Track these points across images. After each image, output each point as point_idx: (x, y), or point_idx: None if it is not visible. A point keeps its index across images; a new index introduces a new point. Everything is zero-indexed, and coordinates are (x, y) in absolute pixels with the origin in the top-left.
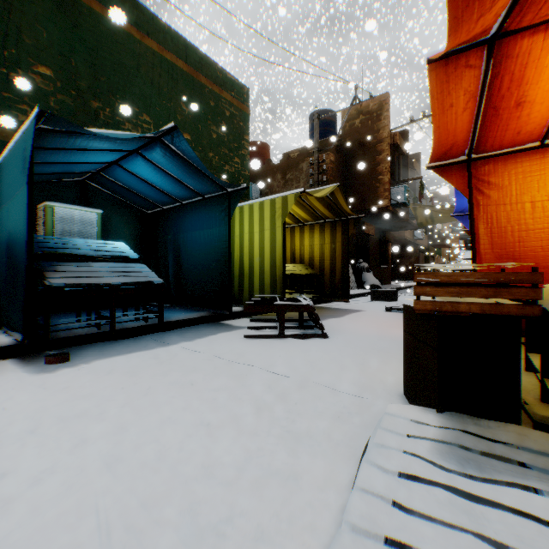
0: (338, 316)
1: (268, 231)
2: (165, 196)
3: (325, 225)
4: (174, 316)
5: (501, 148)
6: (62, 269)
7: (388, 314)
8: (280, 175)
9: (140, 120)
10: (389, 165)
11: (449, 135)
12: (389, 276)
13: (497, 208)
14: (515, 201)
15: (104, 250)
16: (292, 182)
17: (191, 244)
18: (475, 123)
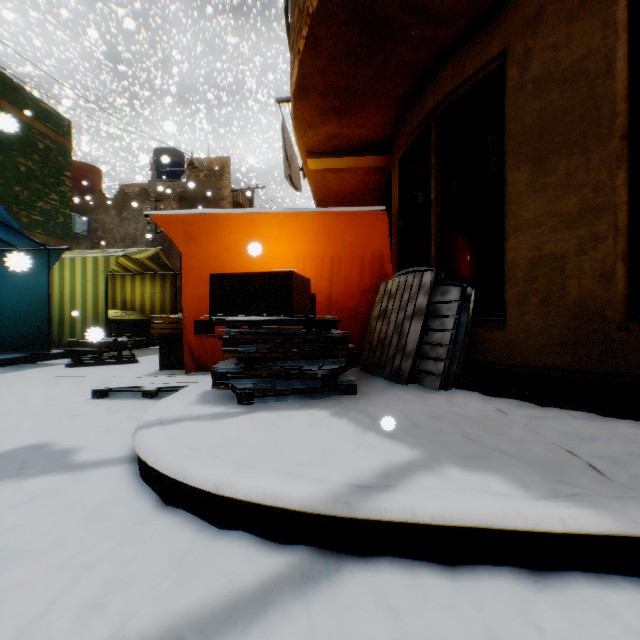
0: None
1: (91, 283)
2: None
3: (156, 276)
4: None
5: None
6: None
7: None
8: (115, 211)
9: None
10: None
11: None
12: None
13: None
14: None
15: None
16: (131, 222)
17: (2, 290)
18: None
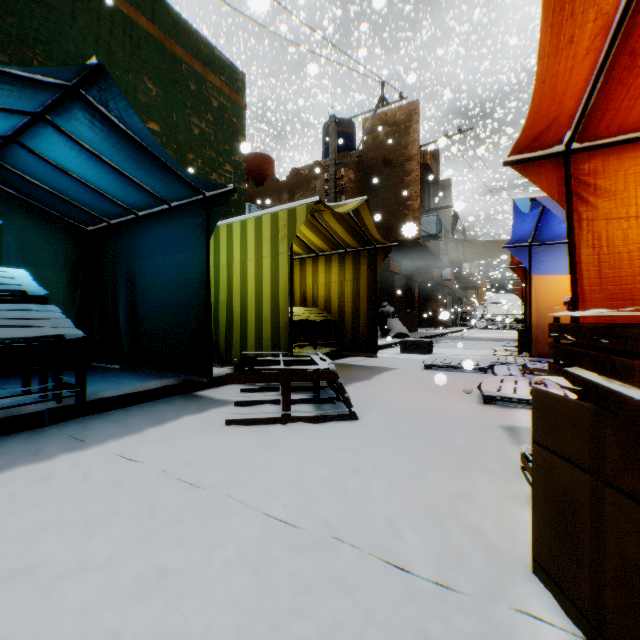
0: (365, 377)
1: (267, 259)
2: (110, 202)
3: (346, 256)
4: (115, 389)
5: (618, 133)
6: None
7: (428, 373)
8: (286, 195)
9: None
10: (419, 188)
11: (554, 102)
12: (415, 322)
13: (607, 225)
14: (635, 213)
15: None
16: None
17: (152, 277)
18: (595, 82)
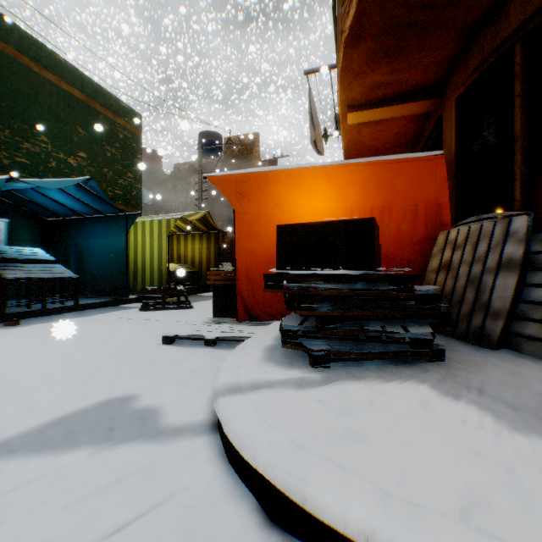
0: (208, 299)
1: (156, 241)
2: (71, 211)
3: (203, 235)
4: (84, 301)
5: None
6: (8, 268)
7: None
8: (171, 185)
9: (39, 140)
10: None
11: None
12: None
13: None
14: None
15: (30, 254)
16: (182, 192)
17: (94, 249)
18: None
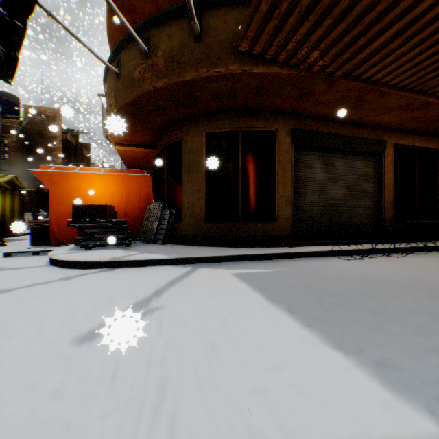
0: (16, 241)
1: None
2: None
3: (8, 191)
4: None
5: None
6: None
7: None
8: None
9: None
10: (61, 153)
11: None
12: None
13: None
14: None
15: None
16: None
17: None
18: None
